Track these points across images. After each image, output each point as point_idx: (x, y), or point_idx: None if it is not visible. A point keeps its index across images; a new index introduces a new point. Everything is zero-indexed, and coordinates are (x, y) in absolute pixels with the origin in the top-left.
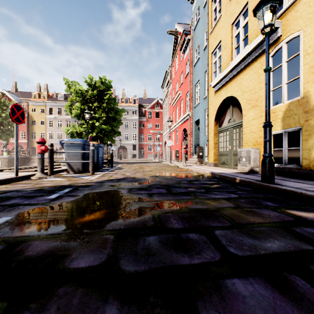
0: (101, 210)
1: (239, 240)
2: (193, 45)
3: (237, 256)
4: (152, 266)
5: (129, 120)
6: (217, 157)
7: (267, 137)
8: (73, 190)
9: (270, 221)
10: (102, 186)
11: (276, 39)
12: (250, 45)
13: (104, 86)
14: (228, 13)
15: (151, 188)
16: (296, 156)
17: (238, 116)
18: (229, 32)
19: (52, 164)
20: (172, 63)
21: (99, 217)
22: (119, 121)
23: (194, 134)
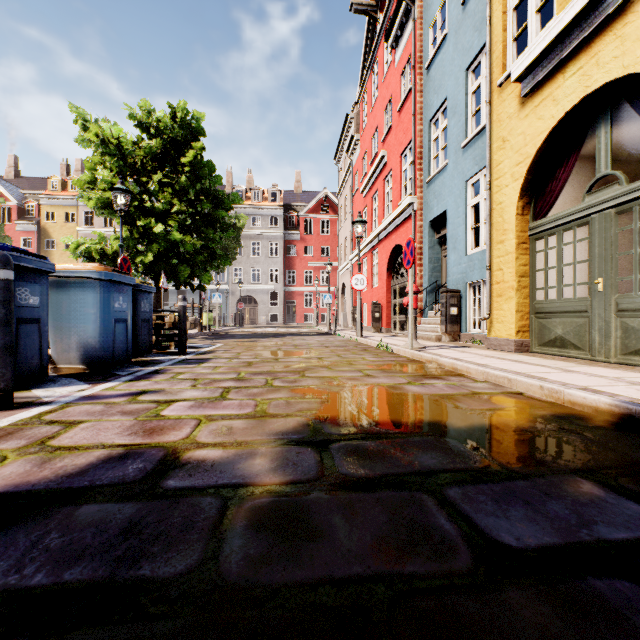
0: None
1: None
2: (424, 14)
3: None
4: None
5: (263, 239)
6: (527, 322)
7: None
8: None
9: None
10: None
11: None
12: None
13: (183, 130)
14: None
15: None
16: None
17: None
18: None
19: None
20: (361, 89)
21: None
22: (225, 228)
23: (427, 258)
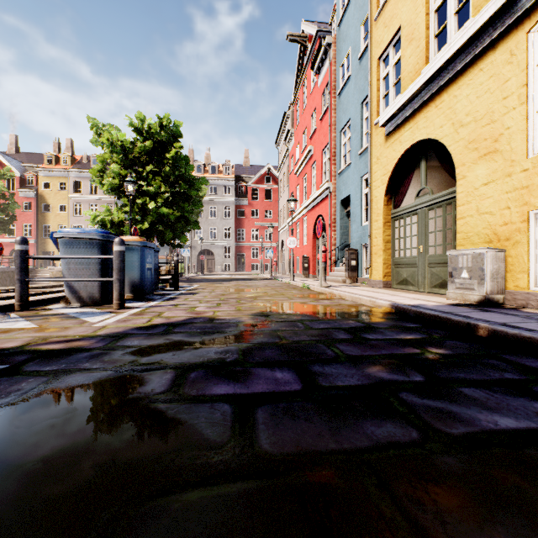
0: None
1: None
2: (337, 56)
3: None
4: None
5: (218, 204)
6: (390, 270)
7: None
8: None
9: None
10: (108, 353)
11: None
12: (483, 13)
13: (167, 134)
14: None
15: (251, 363)
16: None
17: (441, 182)
18: (422, 4)
19: (25, 286)
20: (295, 96)
21: None
22: (196, 202)
23: (339, 226)
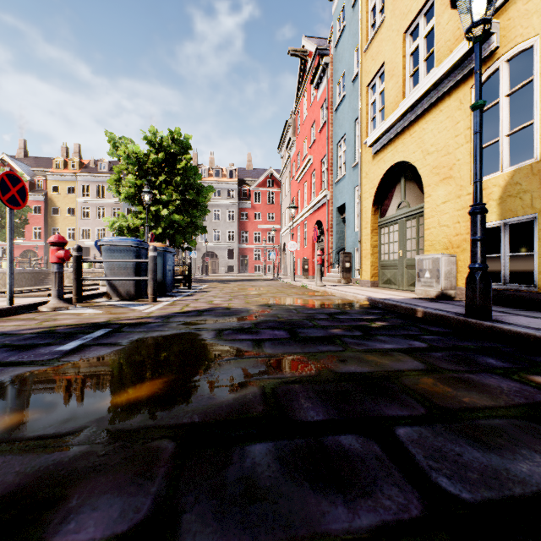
0: (158, 377)
1: (453, 453)
2: (334, 74)
3: (460, 504)
4: (260, 535)
5: (222, 207)
6: (377, 271)
7: (477, 232)
8: (111, 332)
9: (507, 403)
10: (168, 324)
11: (489, 55)
12: (440, 68)
13: (178, 146)
14: (398, 12)
15: (260, 328)
16: (515, 268)
17: (416, 197)
18: (400, 47)
19: (80, 283)
20: (296, 106)
21: (152, 393)
22: (204, 208)
23: (336, 231)
